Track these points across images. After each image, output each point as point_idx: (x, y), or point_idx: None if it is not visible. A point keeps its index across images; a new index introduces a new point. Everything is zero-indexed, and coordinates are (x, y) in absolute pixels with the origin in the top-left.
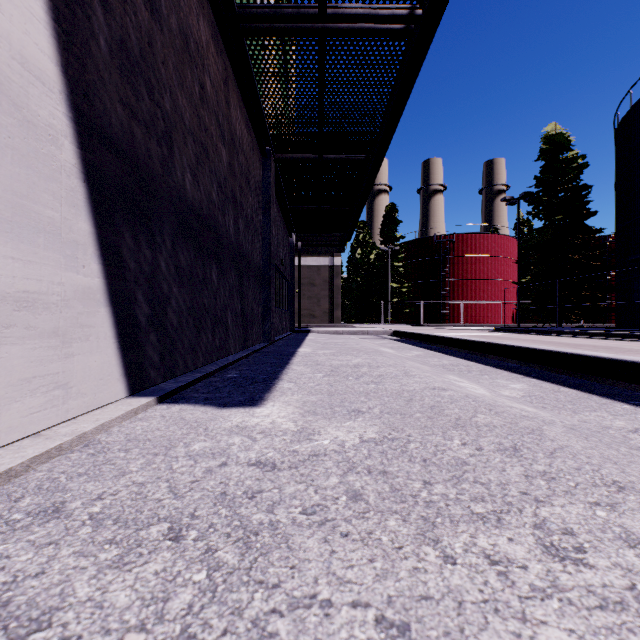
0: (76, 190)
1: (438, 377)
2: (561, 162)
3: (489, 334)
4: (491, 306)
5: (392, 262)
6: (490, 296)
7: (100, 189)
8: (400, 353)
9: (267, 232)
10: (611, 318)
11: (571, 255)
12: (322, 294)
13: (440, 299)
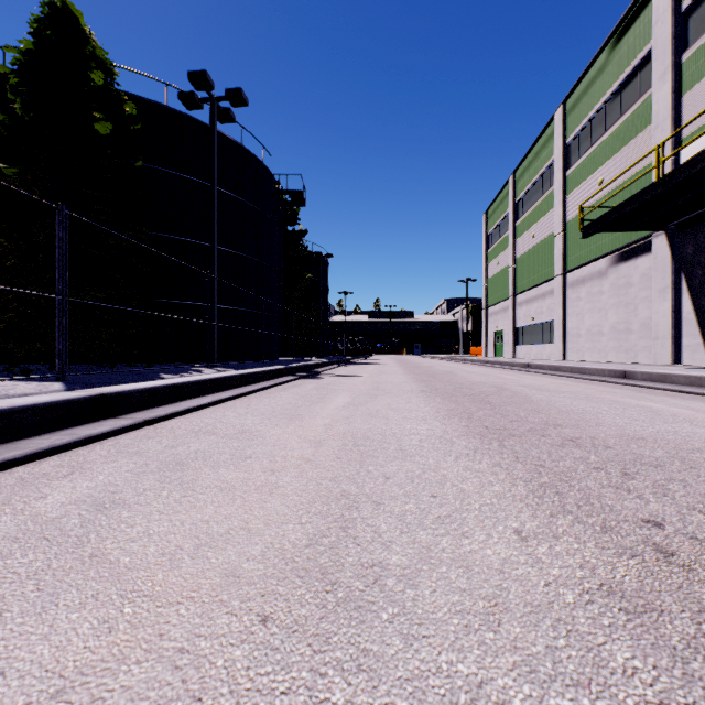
0: (695, 326)
1: None
2: None
3: None
4: None
5: None
6: None
7: (701, 323)
8: None
9: None
10: None
11: None
12: None
13: None
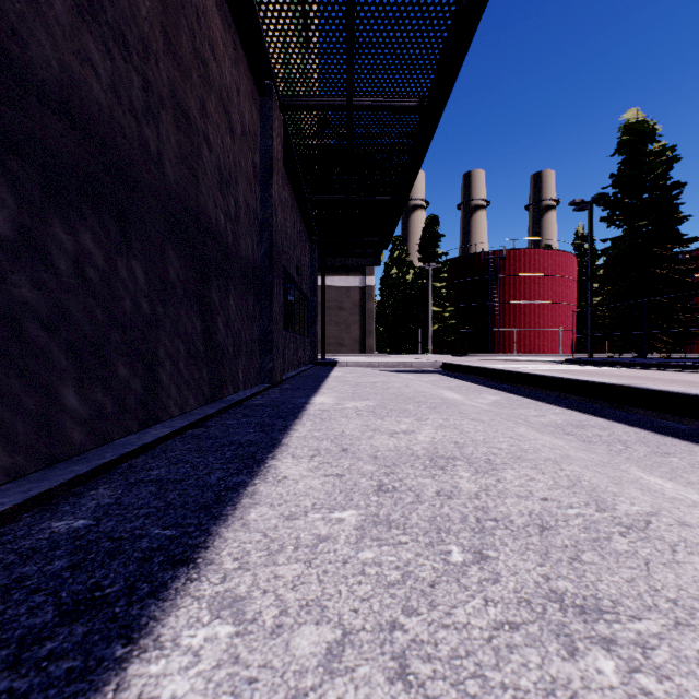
0: None
1: (676, 507)
2: (645, 155)
3: (565, 367)
4: (548, 333)
5: (433, 282)
6: (546, 322)
7: None
8: (471, 400)
9: (267, 213)
10: (686, 347)
11: (658, 270)
12: (352, 319)
13: (488, 325)
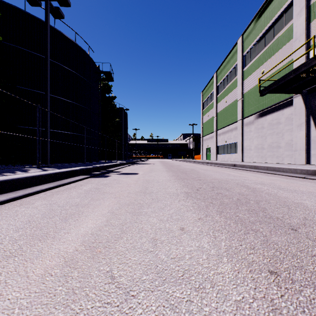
0: None
1: None
2: None
3: None
4: None
5: None
6: None
7: None
8: None
9: None
10: None
11: None
12: None
13: None
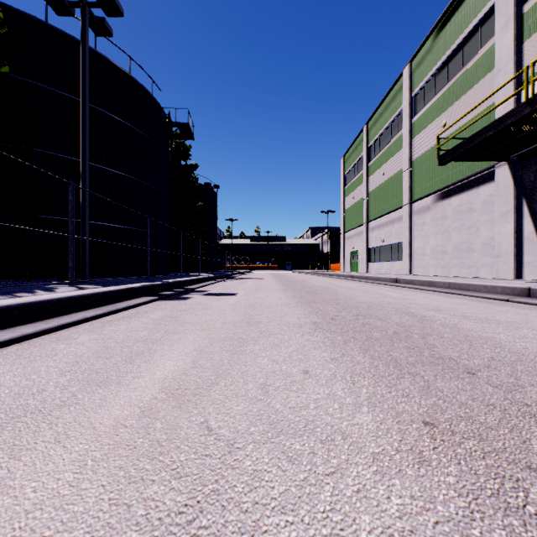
0: None
1: None
2: None
3: None
4: None
5: None
6: None
7: None
8: None
9: None
10: None
11: None
12: None
13: None
